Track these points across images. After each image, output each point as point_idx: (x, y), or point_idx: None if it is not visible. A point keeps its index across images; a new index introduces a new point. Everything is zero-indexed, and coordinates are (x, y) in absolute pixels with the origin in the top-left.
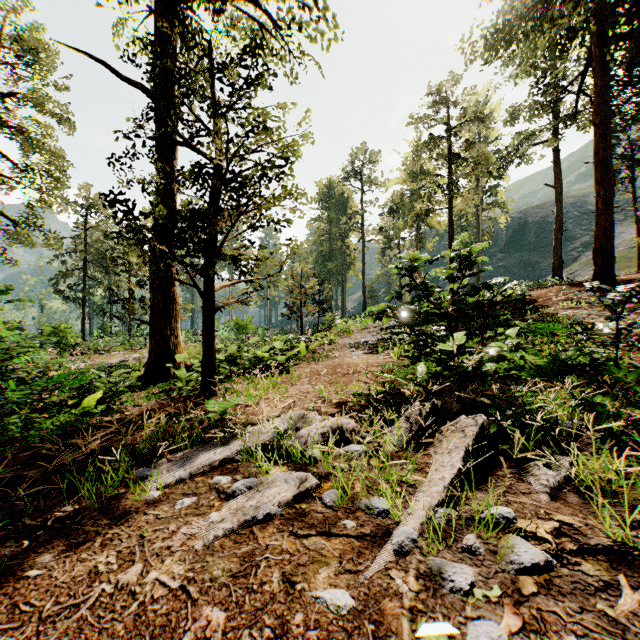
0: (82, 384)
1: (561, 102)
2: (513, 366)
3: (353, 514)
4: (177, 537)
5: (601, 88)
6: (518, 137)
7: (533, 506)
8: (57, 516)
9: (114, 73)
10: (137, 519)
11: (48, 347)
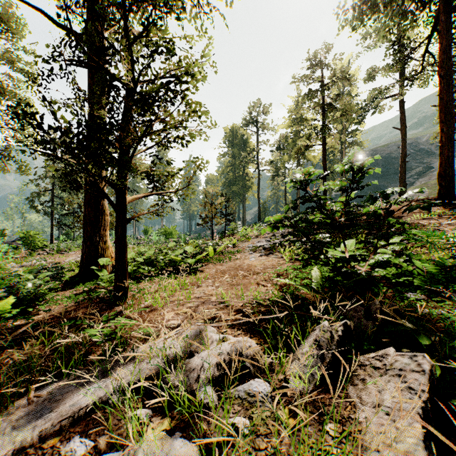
0: (4, 287)
1: (410, 62)
2: (401, 271)
3: None
4: None
5: (444, 48)
6: (373, 92)
7: None
8: None
9: (51, 21)
10: None
11: (22, 248)
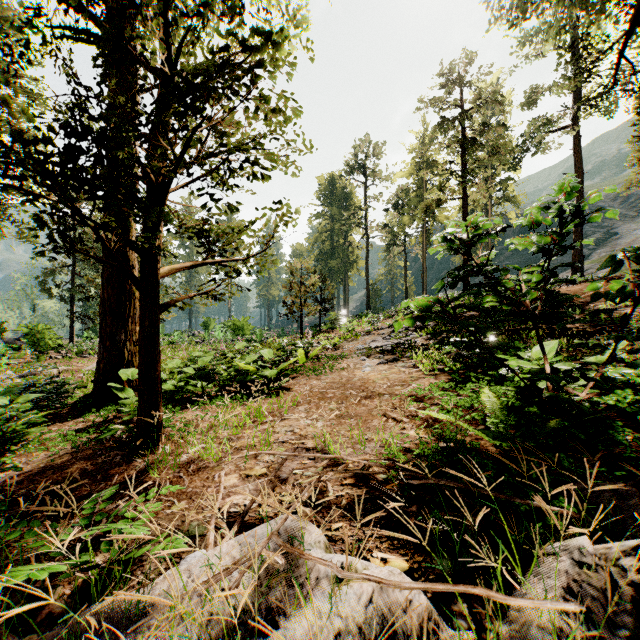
0: None
1: (595, 73)
2: None
3: None
4: None
5: None
6: (535, 123)
7: None
8: None
9: None
10: None
11: (26, 350)
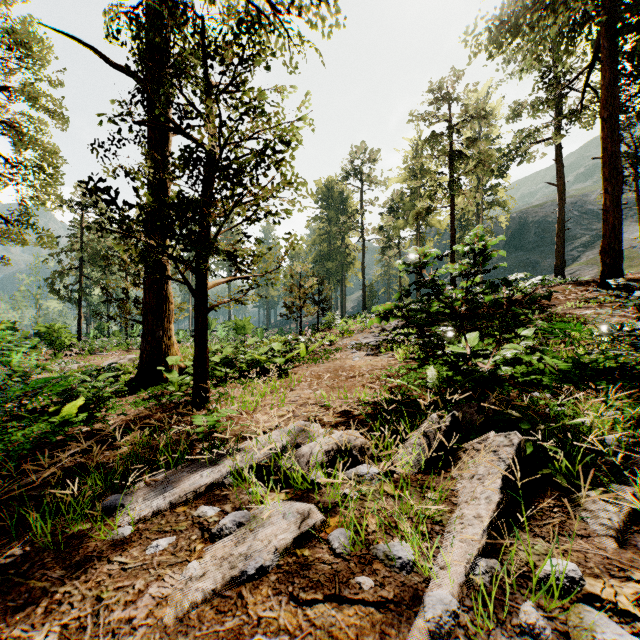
0: (64, 389)
1: (566, 97)
2: (531, 370)
3: (369, 566)
4: (143, 602)
5: (609, 82)
6: (520, 135)
7: (598, 556)
8: (1, 563)
9: (103, 59)
10: (98, 569)
11: (42, 348)
